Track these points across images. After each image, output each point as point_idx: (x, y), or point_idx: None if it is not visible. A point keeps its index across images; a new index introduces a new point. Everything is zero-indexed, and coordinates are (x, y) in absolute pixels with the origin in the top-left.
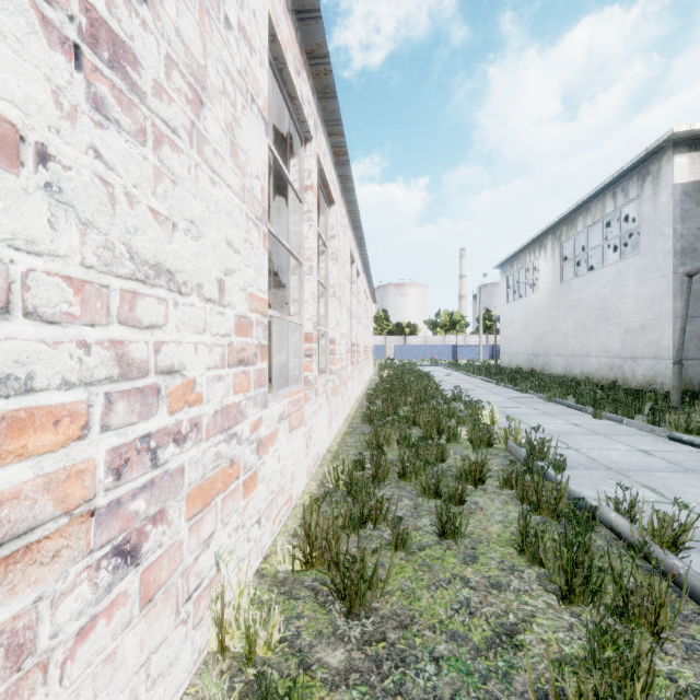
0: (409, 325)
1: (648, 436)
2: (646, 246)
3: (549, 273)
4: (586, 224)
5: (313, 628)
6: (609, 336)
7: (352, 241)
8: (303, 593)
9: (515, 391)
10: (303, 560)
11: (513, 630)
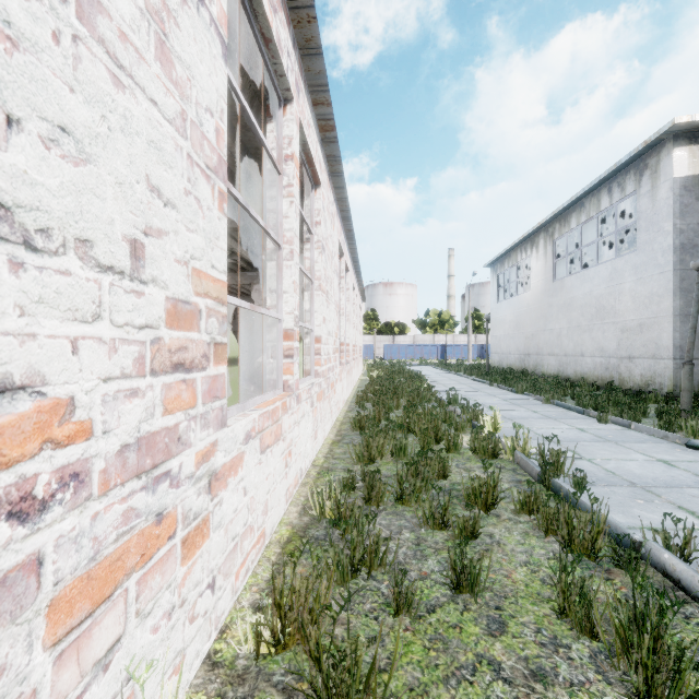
0: (398, 324)
1: (662, 443)
2: (644, 242)
3: (541, 272)
4: (580, 221)
5: None
6: (605, 335)
7: (341, 232)
8: (269, 698)
9: (510, 391)
10: (272, 639)
11: None
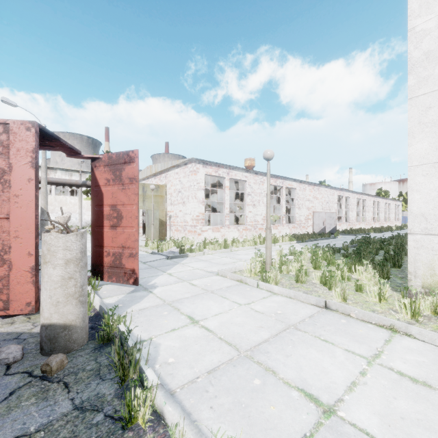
0: None
1: None
2: None
3: None
4: None
5: None
6: None
7: (374, 198)
8: None
9: None
10: None
11: None
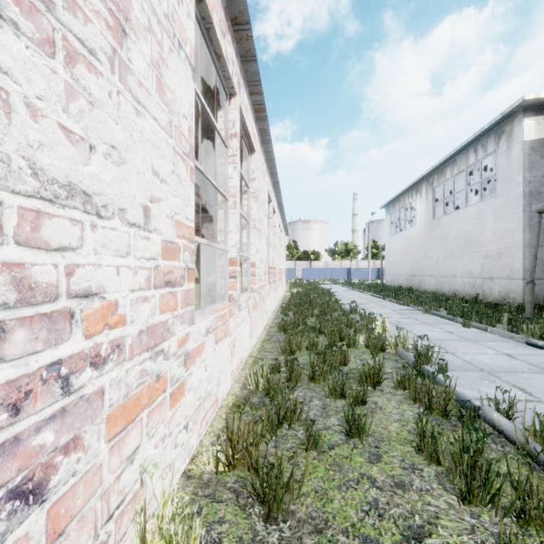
0: (314, 252)
1: (509, 342)
2: (502, 190)
3: (424, 212)
4: (453, 173)
5: (234, 534)
6: (472, 261)
7: (269, 184)
8: (225, 495)
9: (398, 304)
10: (226, 462)
11: (420, 533)
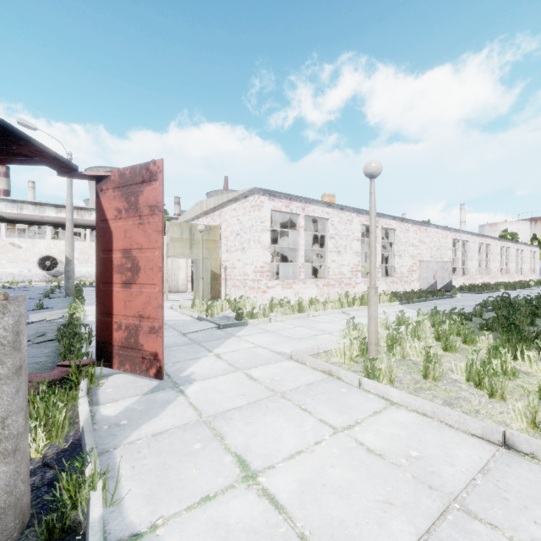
0: None
1: None
2: None
3: None
4: None
5: None
6: None
7: (502, 243)
8: None
9: None
10: None
11: None
